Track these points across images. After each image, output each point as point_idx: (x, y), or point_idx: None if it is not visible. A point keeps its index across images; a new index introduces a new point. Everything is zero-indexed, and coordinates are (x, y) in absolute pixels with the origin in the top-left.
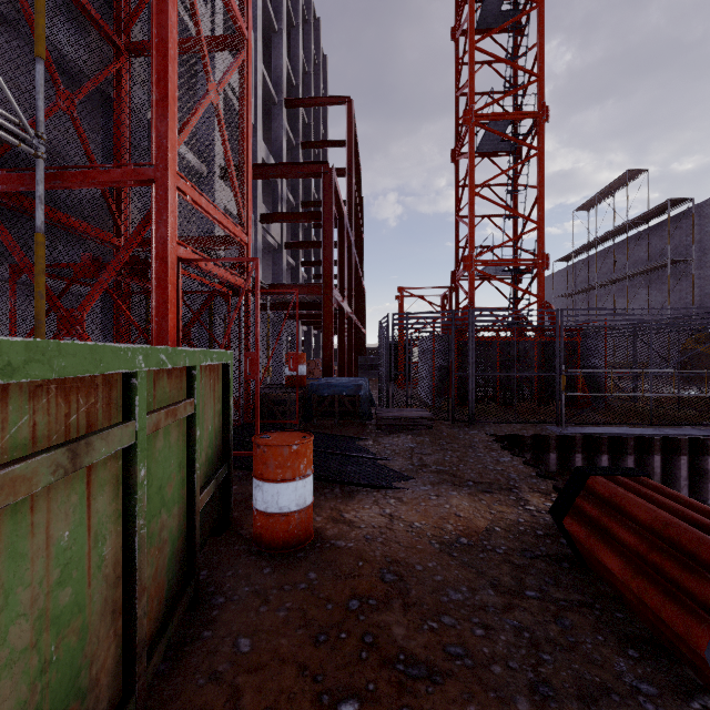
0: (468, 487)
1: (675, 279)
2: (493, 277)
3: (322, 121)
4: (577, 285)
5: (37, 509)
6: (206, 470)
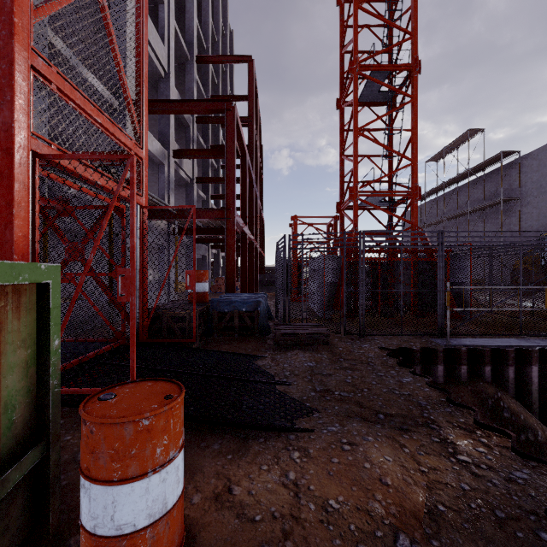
0: (380, 423)
1: (504, 214)
2: (374, 206)
3: (229, 83)
4: (428, 219)
5: None
6: None
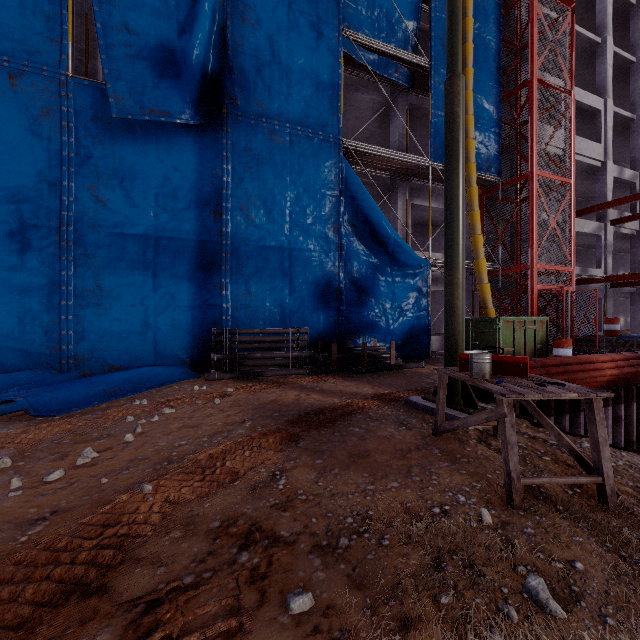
0: None
1: None
2: None
3: None
4: None
5: (517, 332)
6: (540, 343)
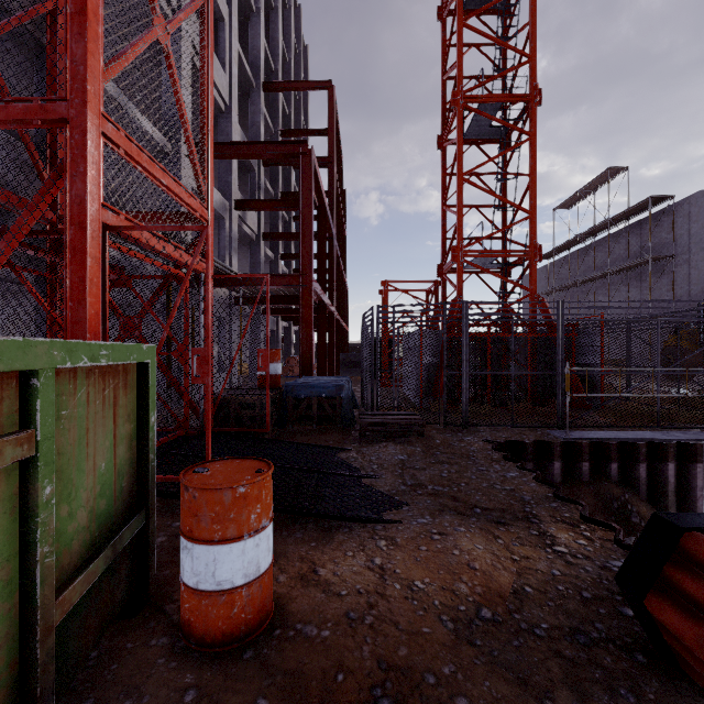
0: (476, 516)
1: (655, 276)
2: (483, 269)
3: (303, 112)
4: (557, 283)
5: None
6: (92, 536)
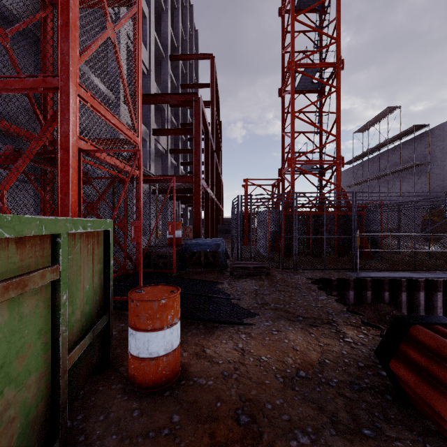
0: (299, 322)
1: (417, 175)
2: (307, 172)
3: (194, 72)
4: (356, 179)
5: None
6: (82, 325)
